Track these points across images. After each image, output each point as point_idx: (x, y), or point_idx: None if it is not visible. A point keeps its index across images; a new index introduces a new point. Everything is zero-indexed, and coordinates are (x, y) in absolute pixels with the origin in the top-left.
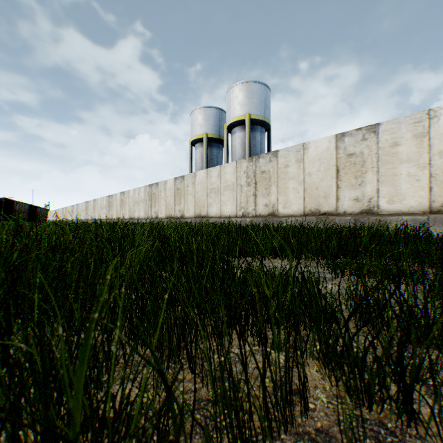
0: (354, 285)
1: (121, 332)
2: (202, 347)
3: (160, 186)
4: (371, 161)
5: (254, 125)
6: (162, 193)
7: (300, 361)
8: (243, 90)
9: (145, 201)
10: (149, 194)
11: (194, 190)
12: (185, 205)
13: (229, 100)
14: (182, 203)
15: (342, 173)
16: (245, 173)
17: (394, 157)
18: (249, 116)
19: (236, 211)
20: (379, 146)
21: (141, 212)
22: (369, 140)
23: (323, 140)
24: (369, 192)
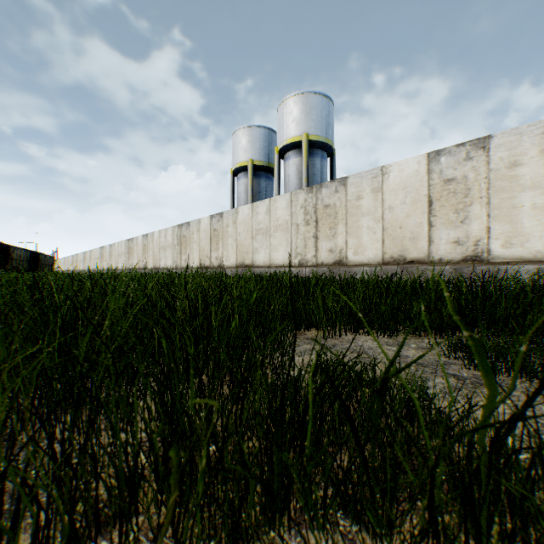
0: None
1: None
2: None
3: (193, 226)
4: (478, 189)
5: (313, 149)
6: (194, 235)
7: None
8: (300, 103)
9: (173, 246)
10: (179, 236)
11: (235, 231)
12: (223, 251)
13: (281, 117)
14: (220, 248)
15: (436, 206)
16: (302, 208)
17: (513, 182)
18: (307, 137)
19: (290, 258)
20: (491, 167)
21: (168, 260)
22: (475, 160)
23: (410, 161)
24: (475, 231)
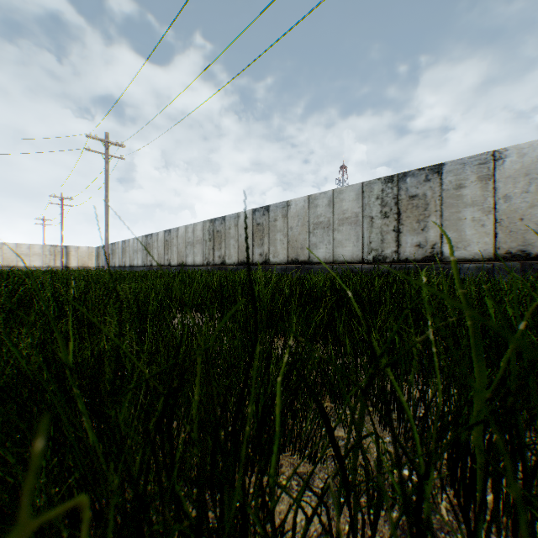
0: None
1: None
2: None
3: None
4: None
5: None
6: None
7: None
8: None
9: None
10: None
11: None
12: None
13: None
14: None
15: None
16: None
17: None
18: None
19: None
20: None
21: None
22: None
23: None
24: None
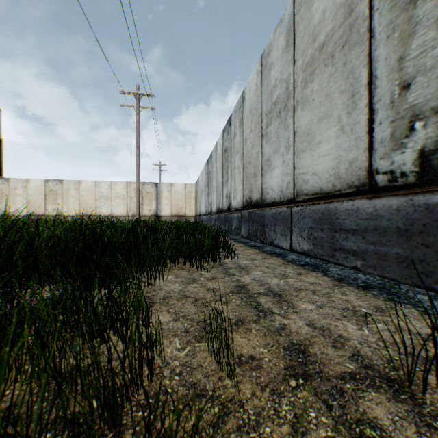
0: None
1: None
2: None
3: None
4: (61, 194)
5: None
6: None
7: None
8: None
9: None
10: None
11: None
12: None
13: None
14: None
15: (48, 197)
16: None
17: (69, 194)
18: None
19: None
20: (64, 189)
21: None
22: (60, 186)
23: (39, 180)
24: (60, 207)
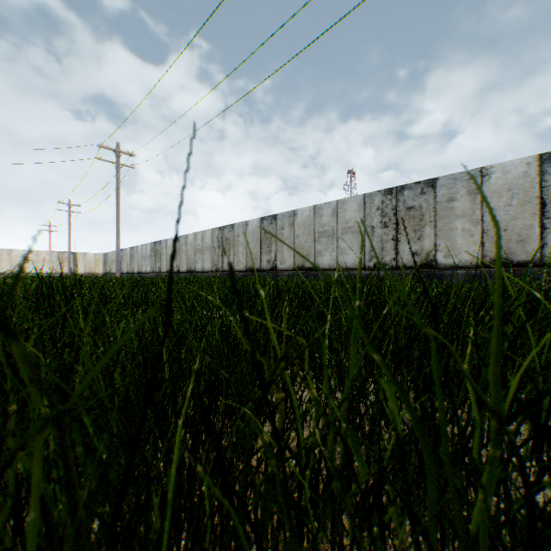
0: None
1: None
2: None
3: None
4: None
5: None
6: None
7: None
8: None
9: None
10: None
11: None
12: None
13: None
14: None
15: None
16: None
17: (3, 259)
18: None
19: None
20: None
21: None
22: None
23: None
24: None
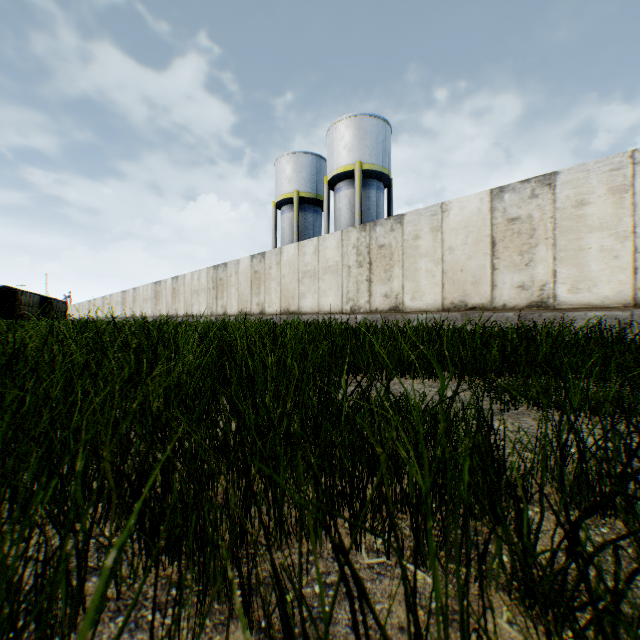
0: (557, 432)
1: (112, 537)
2: (277, 559)
3: (230, 268)
4: (544, 229)
5: (367, 179)
6: (232, 278)
7: (494, 637)
8: (352, 127)
9: (207, 290)
10: (214, 279)
11: (279, 274)
12: (266, 296)
13: (331, 142)
14: (262, 292)
15: (500, 247)
16: (354, 248)
17: (580, 222)
18: (360, 166)
19: (341, 304)
20: (557, 206)
21: (202, 306)
22: (541, 198)
23: (472, 197)
24: (541, 275)
